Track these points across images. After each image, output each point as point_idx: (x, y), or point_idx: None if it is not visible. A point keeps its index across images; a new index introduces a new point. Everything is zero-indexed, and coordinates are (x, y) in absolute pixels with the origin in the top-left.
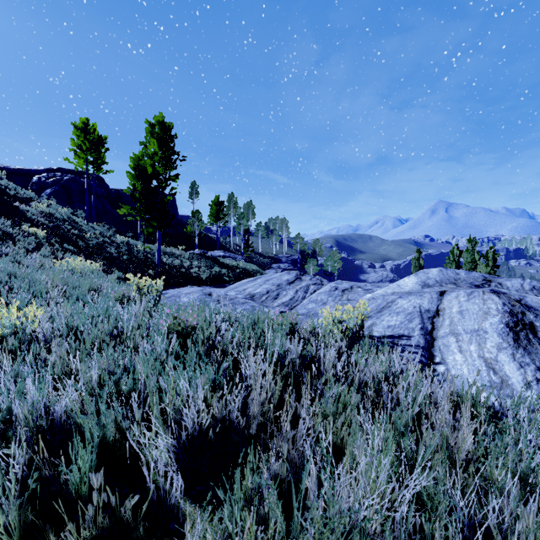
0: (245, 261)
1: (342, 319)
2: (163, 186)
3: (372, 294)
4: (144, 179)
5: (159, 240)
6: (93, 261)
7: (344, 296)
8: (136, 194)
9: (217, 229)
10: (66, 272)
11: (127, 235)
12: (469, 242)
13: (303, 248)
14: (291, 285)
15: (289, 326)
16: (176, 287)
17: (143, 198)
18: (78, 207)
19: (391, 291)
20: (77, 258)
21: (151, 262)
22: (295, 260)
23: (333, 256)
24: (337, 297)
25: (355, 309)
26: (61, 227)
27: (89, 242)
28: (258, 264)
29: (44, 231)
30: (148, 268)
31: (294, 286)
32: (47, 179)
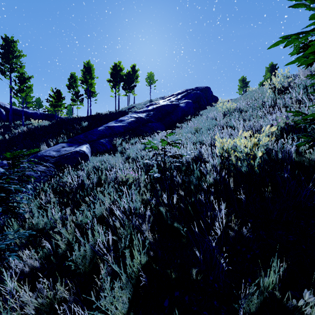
0: None
1: None
2: None
3: None
4: None
5: None
6: None
7: None
8: None
9: None
10: None
11: None
12: None
13: None
14: None
15: None
16: None
17: None
18: None
19: None
20: None
21: None
22: None
23: None
24: None
25: None
26: None
27: None
28: None
29: None
30: None
31: None
32: None
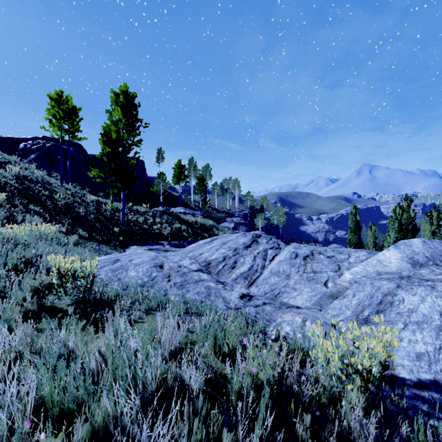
0: (203, 217)
1: (362, 366)
2: (126, 151)
3: (351, 274)
4: (110, 144)
5: (123, 200)
6: (58, 221)
7: (308, 266)
8: (104, 158)
9: (179, 188)
10: (4, 242)
11: (99, 195)
12: (404, 200)
13: (252, 204)
14: (248, 250)
15: (269, 380)
16: (139, 243)
17: (110, 162)
18: (59, 170)
19: (373, 269)
20: (39, 220)
21: (117, 220)
22: (246, 214)
23: (278, 211)
24: (300, 267)
25: (380, 343)
26: (31, 189)
27: (58, 203)
28: (214, 218)
29: (3, 194)
30: (113, 226)
31: (252, 251)
32: (32, 146)
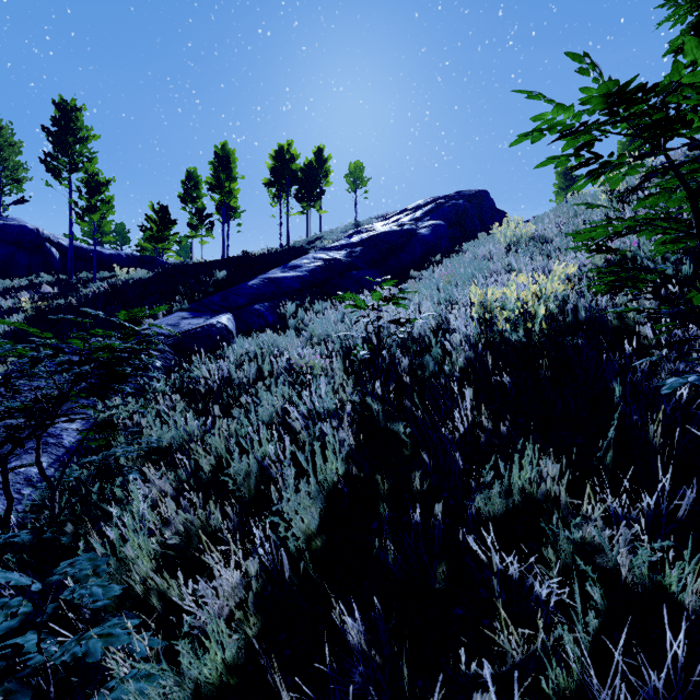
0: None
1: None
2: None
3: None
4: None
5: None
6: None
7: None
8: None
9: None
10: None
11: None
12: None
13: None
14: None
15: None
16: None
17: None
18: None
19: None
20: None
21: None
22: None
23: None
24: None
25: None
26: None
27: None
28: None
29: None
30: None
31: None
32: None
